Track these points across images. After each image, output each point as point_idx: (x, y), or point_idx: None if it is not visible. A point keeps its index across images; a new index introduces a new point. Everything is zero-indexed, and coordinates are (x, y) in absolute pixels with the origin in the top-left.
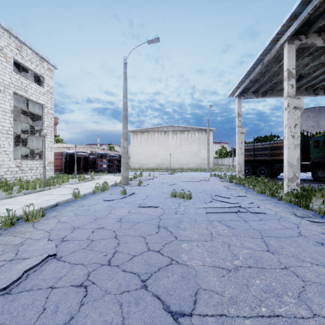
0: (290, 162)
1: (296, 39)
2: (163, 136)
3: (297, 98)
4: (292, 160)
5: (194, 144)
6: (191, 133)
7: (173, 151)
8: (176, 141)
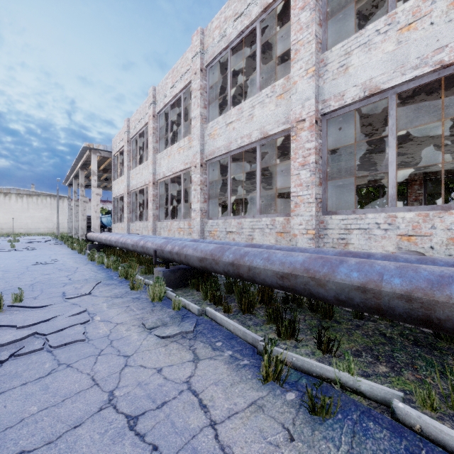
0: (75, 227)
1: (78, 178)
2: (2, 198)
3: (78, 202)
4: (76, 226)
5: (45, 209)
6: (41, 198)
7: (17, 215)
8: (22, 205)
